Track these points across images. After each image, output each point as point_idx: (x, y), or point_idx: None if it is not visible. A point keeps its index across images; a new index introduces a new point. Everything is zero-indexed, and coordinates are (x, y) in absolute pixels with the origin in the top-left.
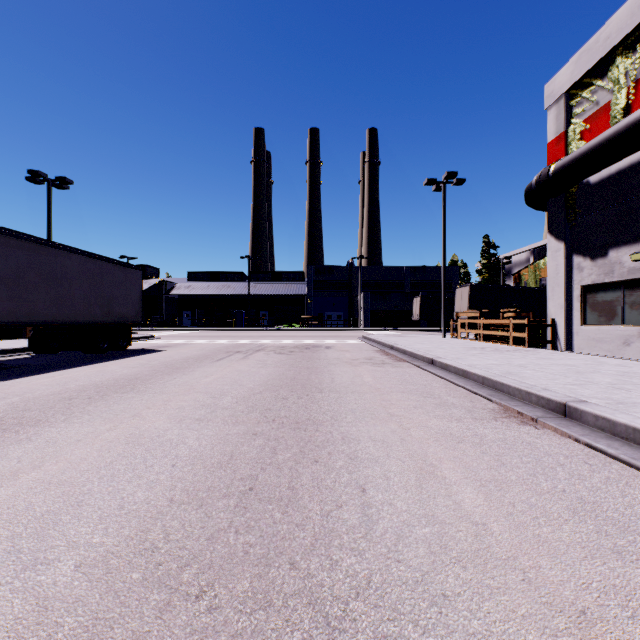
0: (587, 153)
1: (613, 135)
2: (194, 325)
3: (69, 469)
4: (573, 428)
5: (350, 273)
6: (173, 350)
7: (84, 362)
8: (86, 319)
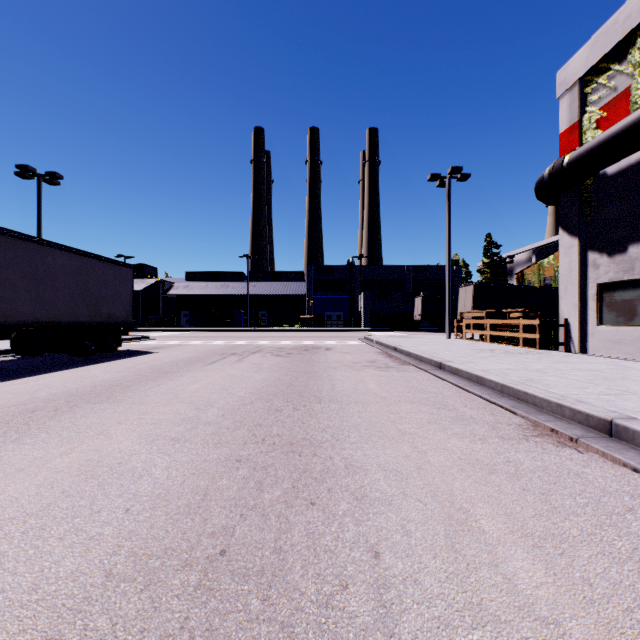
0: (606, 141)
1: (637, 120)
2: (192, 325)
3: None
4: (627, 453)
5: (350, 272)
6: (165, 352)
7: (66, 365)
8: (71, 319)
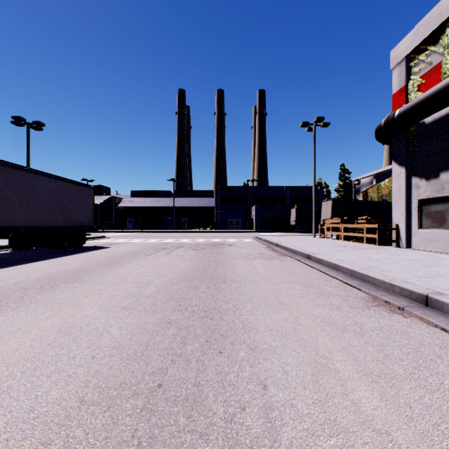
0: (425, 100)
1: (446, 85)
2: (135, 228)
3: None
4: (437, 318)
5: (246, 191)
6: (116, 247)
7: (48, 256)
8: (51, 224)
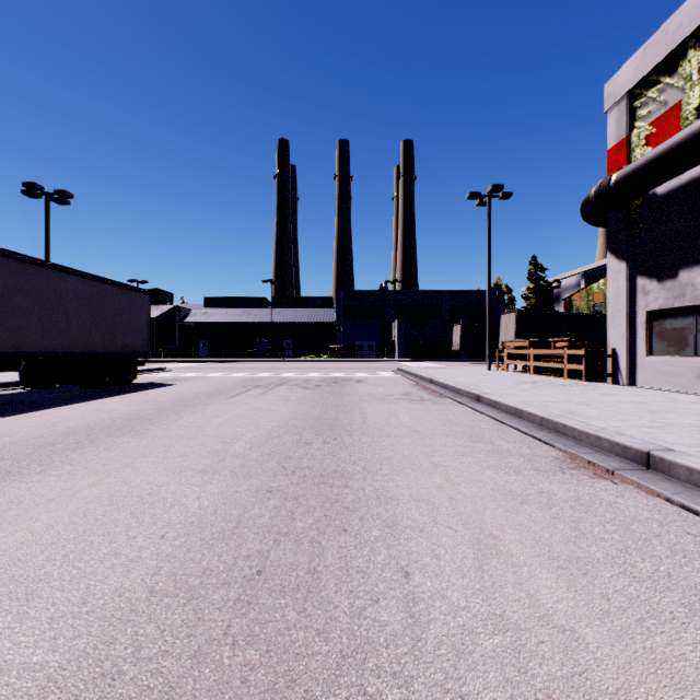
0: (655, 159)
1: (686, 138)
2: (211, 356)
3: (28, 542)
4: (661, 484)
5: (383, 298)
6: (184, 384)
7: (81, 398)
8: (85, 349)
